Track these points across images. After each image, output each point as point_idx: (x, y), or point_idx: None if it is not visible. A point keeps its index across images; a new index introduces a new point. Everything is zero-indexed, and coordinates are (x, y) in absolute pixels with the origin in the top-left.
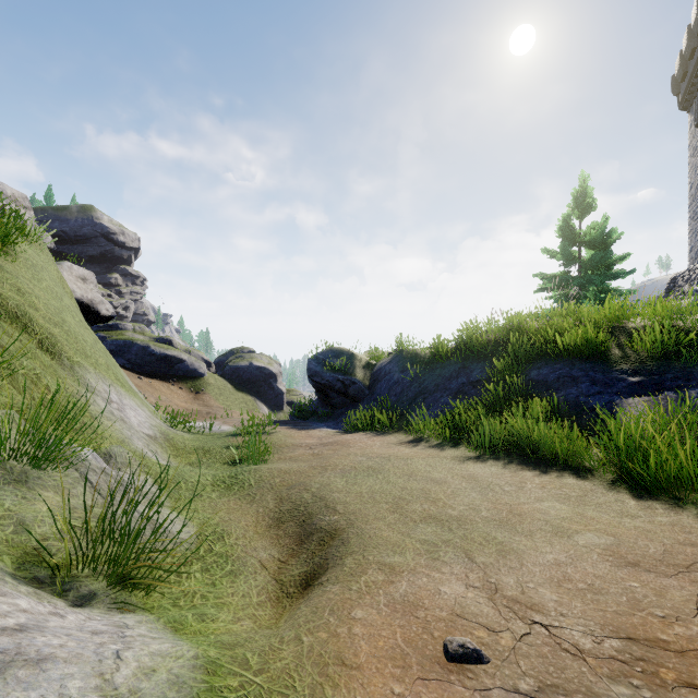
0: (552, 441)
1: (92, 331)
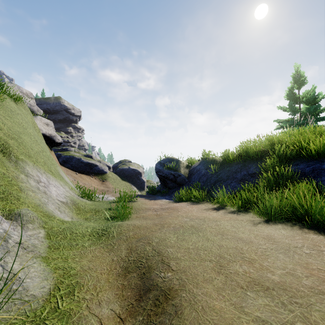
0: None
1: (43, 146)
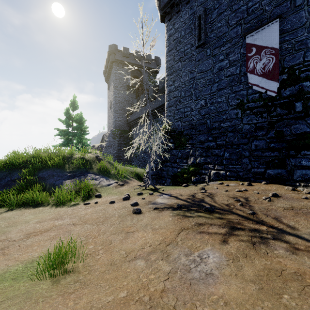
0: (39, 198)
1: None
